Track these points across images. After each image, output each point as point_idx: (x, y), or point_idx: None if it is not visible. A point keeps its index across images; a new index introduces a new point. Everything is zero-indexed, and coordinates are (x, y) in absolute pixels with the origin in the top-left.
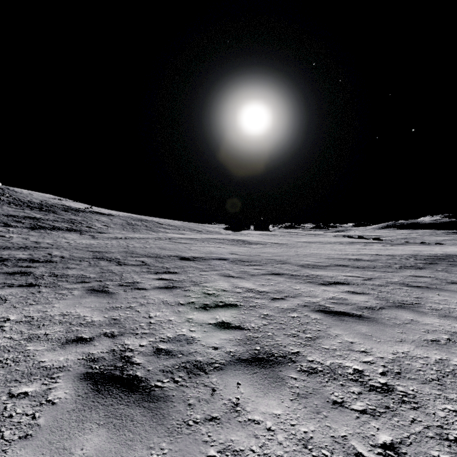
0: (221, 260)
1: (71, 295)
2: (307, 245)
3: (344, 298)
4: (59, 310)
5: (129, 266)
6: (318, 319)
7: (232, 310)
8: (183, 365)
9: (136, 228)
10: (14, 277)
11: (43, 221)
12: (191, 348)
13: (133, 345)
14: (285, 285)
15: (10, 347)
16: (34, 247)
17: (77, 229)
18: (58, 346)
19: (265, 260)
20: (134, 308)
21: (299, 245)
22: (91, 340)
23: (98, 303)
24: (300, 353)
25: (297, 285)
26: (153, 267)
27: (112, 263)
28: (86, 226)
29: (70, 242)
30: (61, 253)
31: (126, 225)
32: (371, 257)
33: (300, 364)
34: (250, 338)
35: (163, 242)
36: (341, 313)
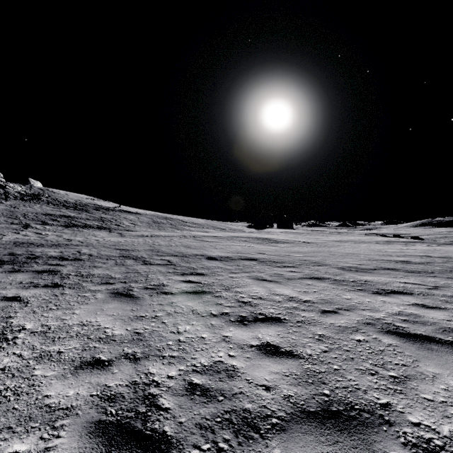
0: (250, 260)
1: (93, 299)
2: (339, 245)
3: (416, 314)
4: (79, 319)
5: (155, 266)
6: (394, 346)
7: (276, 327)
8: (227, 418)
9: (162, 226)
10: (42, 276)
11: (77, 220)
12: (233, 385)
13: (159, 375)
14: (332, 293)
15: (16, 369)
16: (66, 244)
17: (106, 227)
18: (70, 372)
19: (298, 261)
20: (160, 319)
21: (330, 244)
22: (109, 364)
23: (121, 311)
24: (392, 405)
25: (346, 294)
26: (179, 267)
27: (138, 262)
28: (115, 224)
29: (99, 240)
30: (90, 251)
31: (151, 223)
32: (421, 259)
33: (403, 430)
34: (310, 374)
35: (188, 240)
36: (423, 337)
